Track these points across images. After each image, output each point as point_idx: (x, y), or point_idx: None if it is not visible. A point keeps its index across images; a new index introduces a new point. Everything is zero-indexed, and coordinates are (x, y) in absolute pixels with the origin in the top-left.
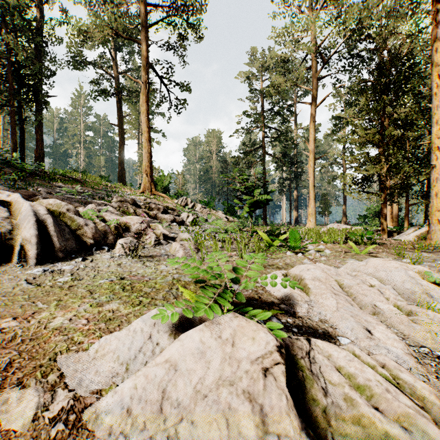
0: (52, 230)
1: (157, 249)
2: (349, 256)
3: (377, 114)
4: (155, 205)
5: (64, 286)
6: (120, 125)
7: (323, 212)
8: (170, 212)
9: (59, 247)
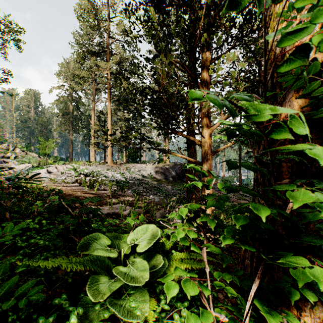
0: None
1: (3, 164)
2: None
3: (99, 122)
4: None
5: None
6: None
7: None
8: None
9: None
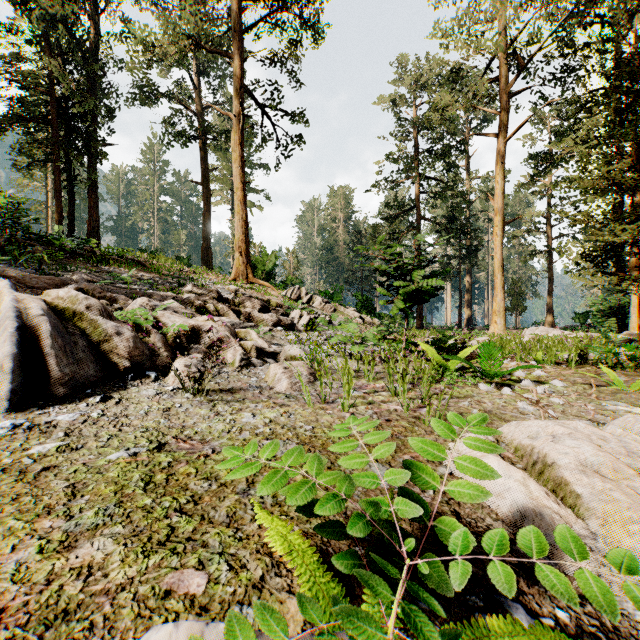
0: (48, 345)
1: (244, 376)
2: (606, 394)
3: (634, 134)
4: (249, 299)
5: (34, 467)
6: (205, 183)
7: (513, 309)
8: (274, 309)
9: (59, 377)
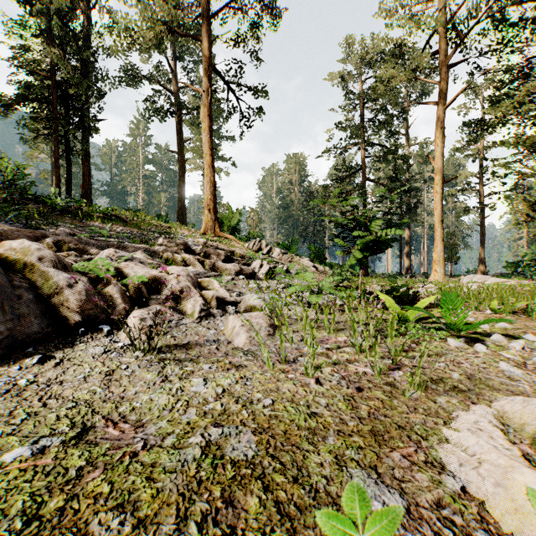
0: None
1: (203, 328)
2: None
3: None
4: (214, 250)
5: None
6: (180, 151)
7: (448, 258)
8: (237, 259)
9: None
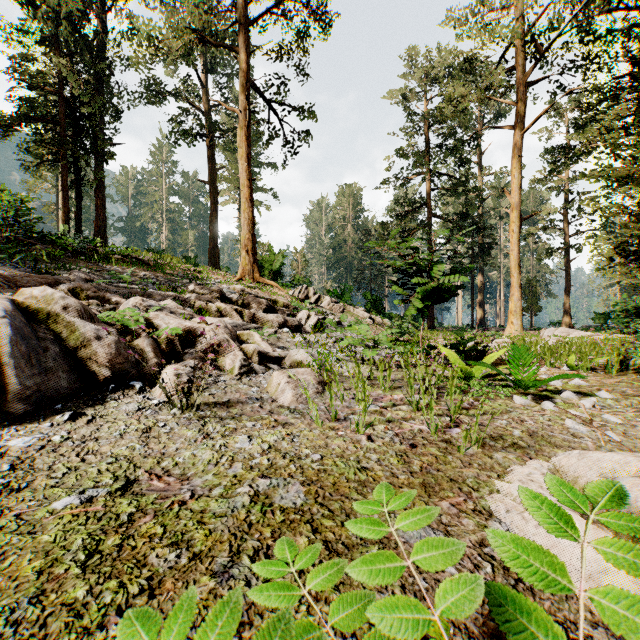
0: (7, 353)
1: (244, 385)
2: None
3: None
4: (254, 299)
5: None
6: (212, 182)
7: (528, 309)
8: (280, 309)
9: (19, 391)
